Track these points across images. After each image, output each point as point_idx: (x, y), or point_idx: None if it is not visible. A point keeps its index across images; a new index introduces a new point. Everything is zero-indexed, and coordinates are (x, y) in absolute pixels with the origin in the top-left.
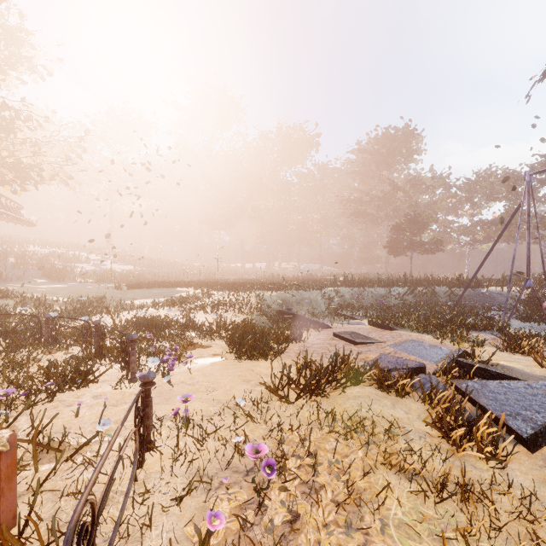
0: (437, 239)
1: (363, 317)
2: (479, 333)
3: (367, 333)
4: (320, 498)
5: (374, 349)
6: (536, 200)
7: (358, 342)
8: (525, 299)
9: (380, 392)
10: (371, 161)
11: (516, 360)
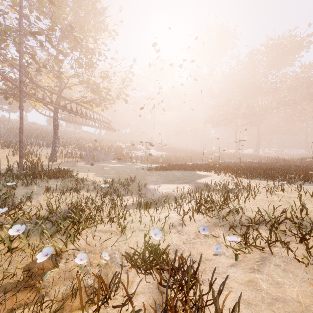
0: None
1: None
2: None
3: None
4: None
5: None
6: None
7: None
8: None
9: None
10: None
11: None
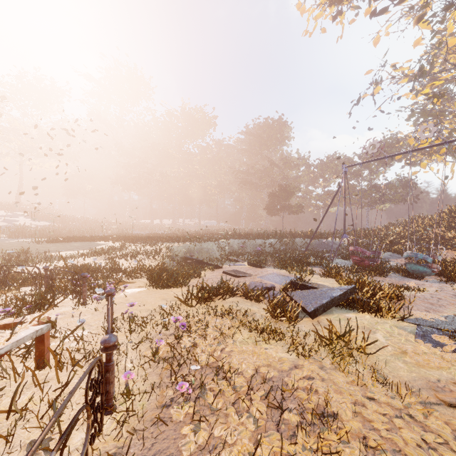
0: (300, 204)
1: (244, 260)
2: (314, 268)
3: (246, 270)
4: (207, 338)
5: (249, 279)
6: (362, 178)
7: (239, 276)
8: (347, 246)
9: (246, 300)
10: (255, 142)
11: (327, 281)
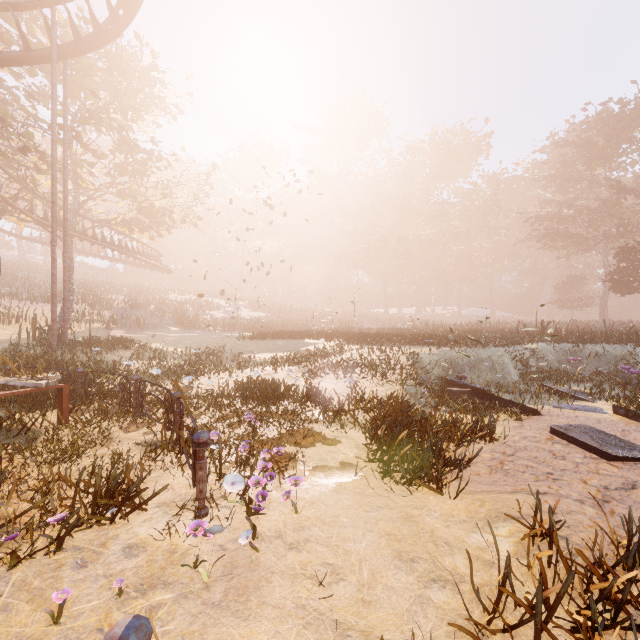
0: None
1: (595, 397)
2: None
3: (620, 432)
4: None
5: None
6: None
7: (617, 456)
8: None
9: None
10: (576, 157)
11: None
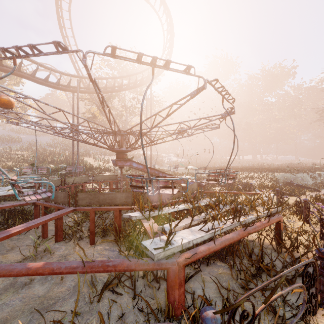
0: None
1: None
2: None
3: None
4: None
5: None
6: None
7: None
8: None
9: None
10: None
11: None
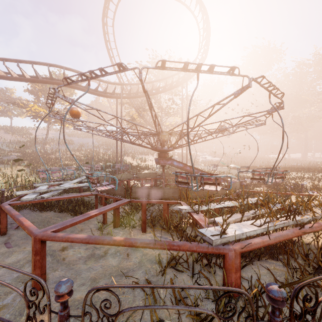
0: None
1: None
2: None
3: None
4: None
5: None
6: None
7: None
8: None
9: None
10: None
11: None
